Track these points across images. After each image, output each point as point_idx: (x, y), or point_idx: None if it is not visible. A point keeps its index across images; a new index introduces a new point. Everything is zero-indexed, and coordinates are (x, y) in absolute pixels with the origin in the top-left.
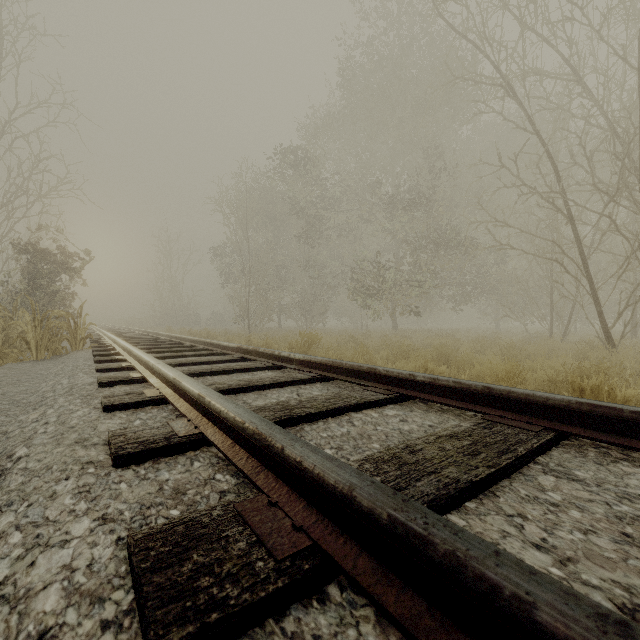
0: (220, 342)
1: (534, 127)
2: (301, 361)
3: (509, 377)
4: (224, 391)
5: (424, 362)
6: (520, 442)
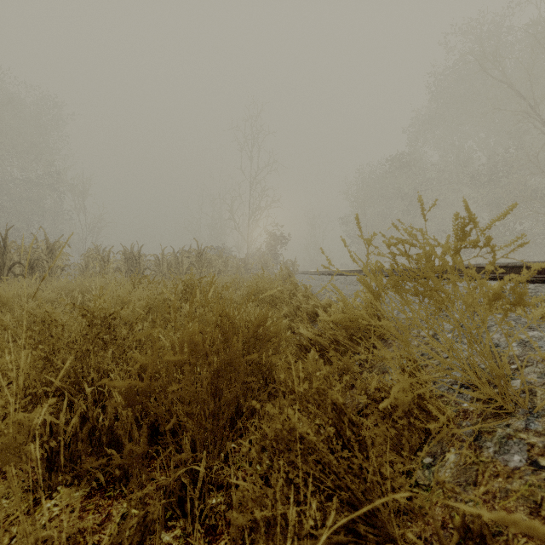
0: None
1: None
2: None
3: None
4: None
5: None
6: None
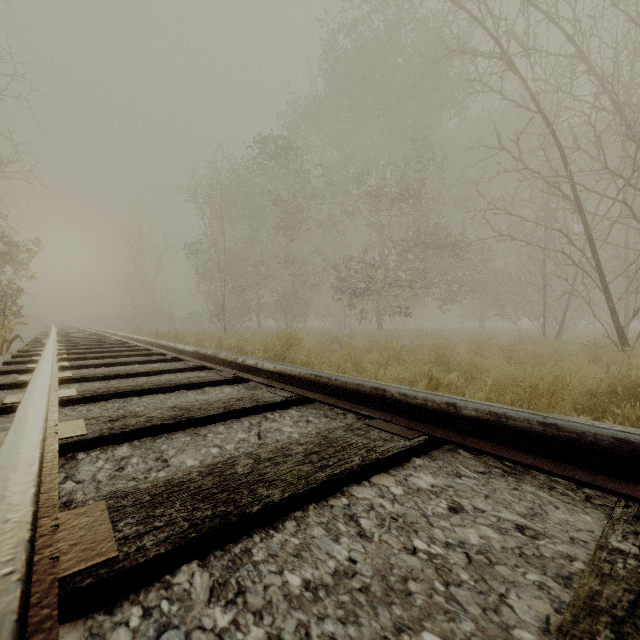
0: (175, 345)
1: (538, 105)
2: (272, 373)
3: (551, 392)
4: (133, 432)
5: (428, 369)
6: None
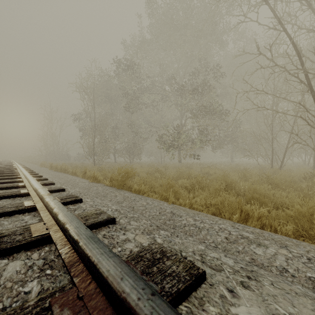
0: (30, 181)
1: (283, 26)
2: None
3: None
4: None
5: (237, 202)
6: None
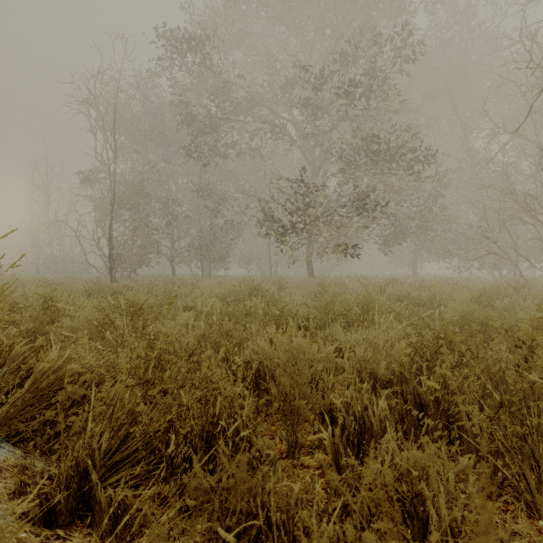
0: None
1: None
2: None
3: None
4: None
5: None
6: None
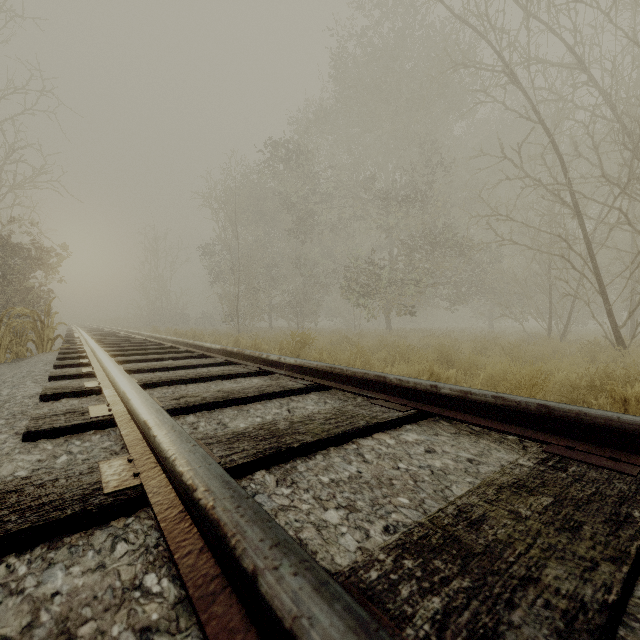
0: (202, 343)
1: (538, 116)
2: (293, 366)
3: (532, 383)
4: (195, 407)
5: (429, 365)
6: (625, 498)
